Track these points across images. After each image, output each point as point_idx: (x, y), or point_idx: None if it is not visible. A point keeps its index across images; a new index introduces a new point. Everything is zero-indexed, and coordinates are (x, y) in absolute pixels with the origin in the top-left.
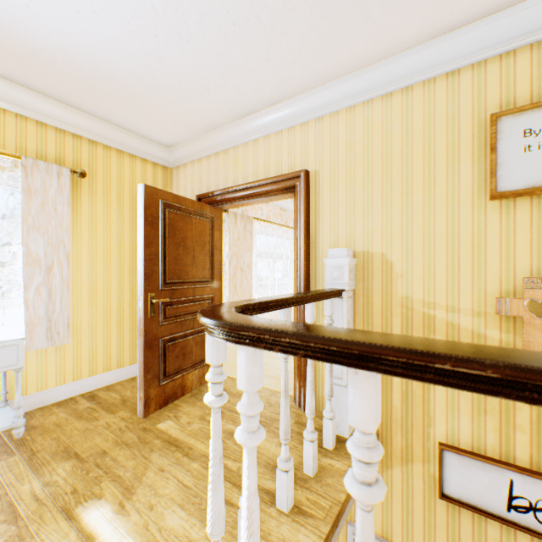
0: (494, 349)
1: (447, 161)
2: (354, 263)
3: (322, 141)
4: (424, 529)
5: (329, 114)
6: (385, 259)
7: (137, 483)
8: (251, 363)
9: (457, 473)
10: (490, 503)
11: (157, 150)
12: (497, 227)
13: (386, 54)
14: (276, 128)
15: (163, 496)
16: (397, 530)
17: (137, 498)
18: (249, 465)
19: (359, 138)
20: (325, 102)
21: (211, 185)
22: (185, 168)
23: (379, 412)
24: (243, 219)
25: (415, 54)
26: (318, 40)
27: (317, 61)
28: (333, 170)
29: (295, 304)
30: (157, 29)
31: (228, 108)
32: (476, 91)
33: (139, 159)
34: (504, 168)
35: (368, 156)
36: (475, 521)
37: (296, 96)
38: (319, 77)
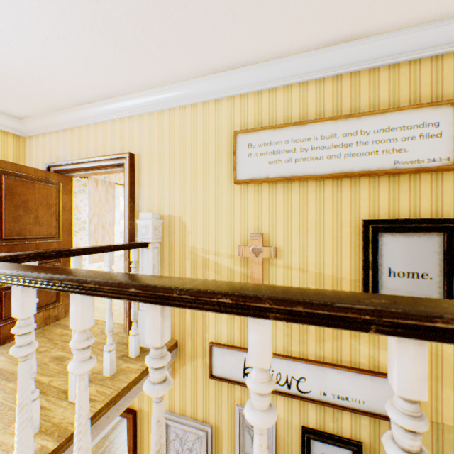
0: (71, 270)
1: (215, 157)
2: (160, 223)
3: (143, 132)
4: (203, 401)
5: (148, 113)
6: (182, 221)
7: None
8: None
9: (220, 360)
10: (236, 374)
11: (6, 120)
12: (240, 202)
13: (178, 79)
14: (111, 117)
15: None
16: (189, 407)
17: None
18: None
19: (167, 134)
20: (144, 104)
21: (60, 155)
22: (38, 138)
23: (34, 308)
24: (105, 184)
25: (195, 84)
26: (123, 62)
27: (129, 75)
28: (150, 155)
29: (87, 253)
30: None
31: (67, 96)
32: (230, 114)
33: None
34: (240, 165)
35: (172, 147)
36: (229, 388)
37: (123, 96)
38: (136, 86)
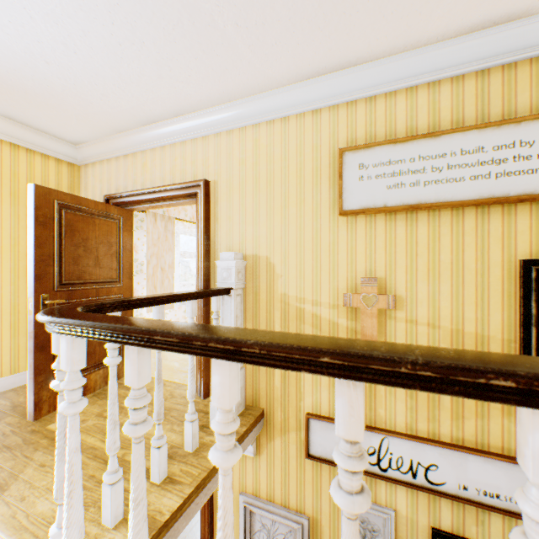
0: (202, 326)
1: (313, 182)
2: (243, 265)
3: (220, 155)
4: (297, 486)
5: (226, 131)
6: (269, 262)
7: (13, 480)
8: (70, 348)
9: (319, 436)
10: None
11: (61, 146)
12: (345, 237)
13: (267, 88)
14: (180, 138)
15: (39, 488)
16: (278, 492)
17: (9, 493)
18: (71, 429)
19: (250, 156)
20: (222, 120)
21: (120, 186)
22: (94, 166)
23: (149, 374)
24: (164, 220)
25: (288, 91)
26: (204, 68)
27: (208, 85)
28: (229, 182)
29: (170, 302)
30: (39, 36)
31: (132, 115)
32: (332, 128)
33: (39, 154)
34: (347, 192)
35: (257, 172)
36: (331, 472)
37: (197, 112)
38: (214, 98)
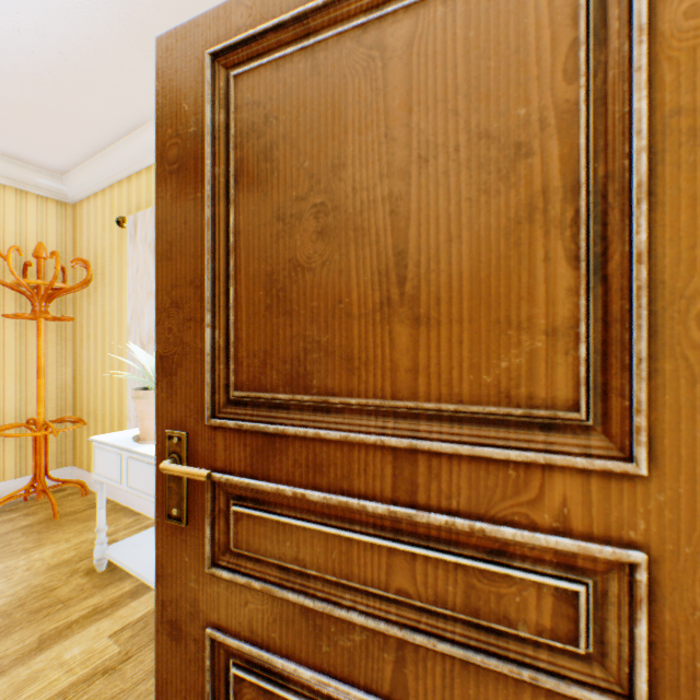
0: None
1: None
2: None
3: None
4: None
5: None
6: None
7: None
8: None
9: None
10: None
11: None
12: None
13: None
14: None
15: None
16: None
17: None
18: None
19: None
20: None
21: None
22: None
23: None
24: None
25: None
26: None
27: None
28: None
29: None
30: None
31: None
32: None
33: None
34: None
35: None
36: None
37: None
38: None
